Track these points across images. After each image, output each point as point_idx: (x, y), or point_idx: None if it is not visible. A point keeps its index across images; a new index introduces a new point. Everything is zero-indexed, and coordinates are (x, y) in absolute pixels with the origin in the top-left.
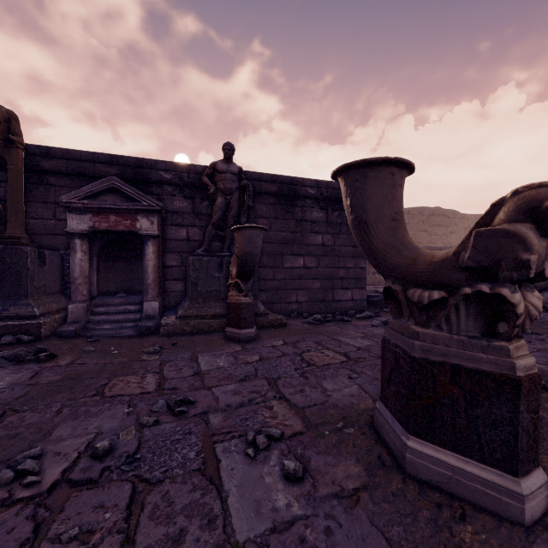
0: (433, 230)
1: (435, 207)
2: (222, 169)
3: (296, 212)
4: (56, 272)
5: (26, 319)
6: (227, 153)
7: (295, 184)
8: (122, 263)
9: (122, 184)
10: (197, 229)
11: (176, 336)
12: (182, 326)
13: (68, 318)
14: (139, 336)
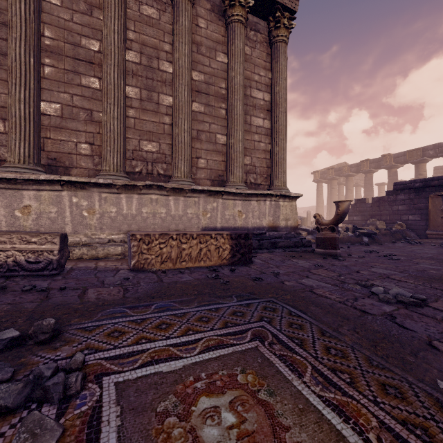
0: None
1: None
2: None
3: None
4: None
5: None
6: None
7: None
8: None
9: None
10: None
11: None
12: None
13: None
14: None
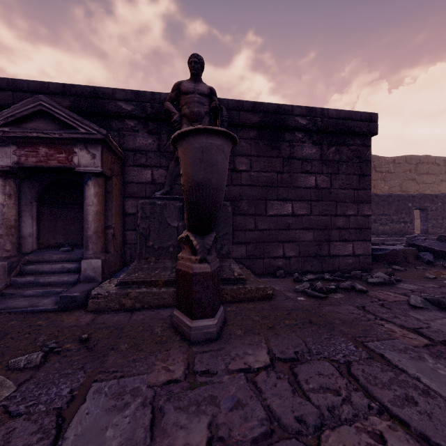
0: (422, 178)
1: (423, 155)
2: (187, 89)
3: (283, 148)
4: None
5: None
6: (193, 67)
7: (282, 113)
8: (73, 210)
9: (52, 105)
10: (163, 169)
11: (107, 315)
12: (120, 298)
13: None
14: (59, 310)
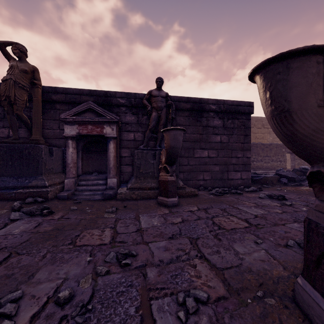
0: None
1: None
2: (155, 95)
3: (203, 121)
4: (59, 160)
5: (40, 188)
6: (158, 84)
7: (202, 103)
8: (96, 154)
9: (95, 106)
10: (140, 133)
11: (127, 201)
12: (130, 194)
13: (65, 188)
14: (104, 200)
